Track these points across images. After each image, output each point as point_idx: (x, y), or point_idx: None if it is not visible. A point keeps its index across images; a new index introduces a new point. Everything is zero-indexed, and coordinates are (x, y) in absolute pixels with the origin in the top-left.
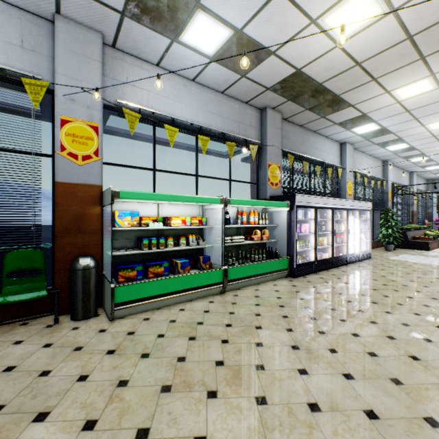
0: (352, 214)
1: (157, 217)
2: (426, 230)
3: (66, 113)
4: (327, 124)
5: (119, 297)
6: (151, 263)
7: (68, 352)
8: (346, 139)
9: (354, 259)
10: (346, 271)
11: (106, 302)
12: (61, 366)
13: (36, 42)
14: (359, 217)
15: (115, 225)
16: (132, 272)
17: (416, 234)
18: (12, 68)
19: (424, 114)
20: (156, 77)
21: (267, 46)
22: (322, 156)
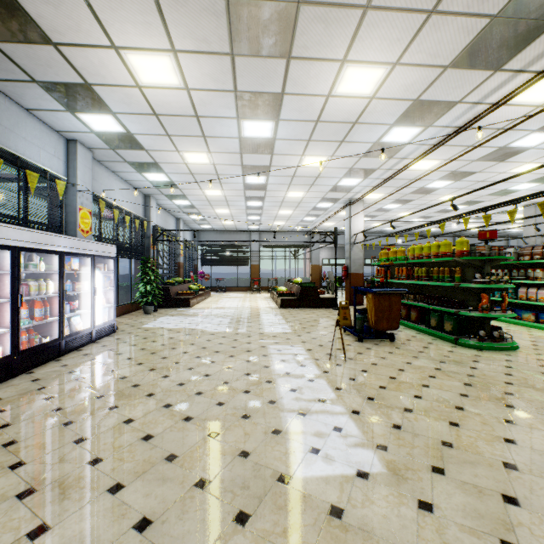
0: (81, 262)
1: None
2: (191, 283)
3: None
4: (14, 72)
5: None
6: None
7: None
8: (76, 134)
9: (81, 342)
10: (43, 379)
11: None
12: None
13: None
14: (91, 268)
15: None
16: None
17: (180, 289)
18: None
19: (177, 131)
20: None
21: None
22: (15, 144)
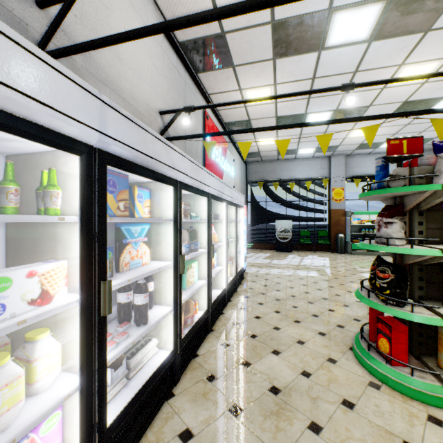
0: None
1: (368, 220)
2: None
3: (333, 186)
4: None
5: (353, 247)
6: (365, 238)
7: (340, 256)
8: None
9: None
10: None
11: (348, 249)
12: (340, 257)
13: (324, 165)
14: None
15: (351, 223)
16: (357, 240)
17: None
18: (318, 176)
19: None
20: (368, 159)
21: (428, 138)
22: None
